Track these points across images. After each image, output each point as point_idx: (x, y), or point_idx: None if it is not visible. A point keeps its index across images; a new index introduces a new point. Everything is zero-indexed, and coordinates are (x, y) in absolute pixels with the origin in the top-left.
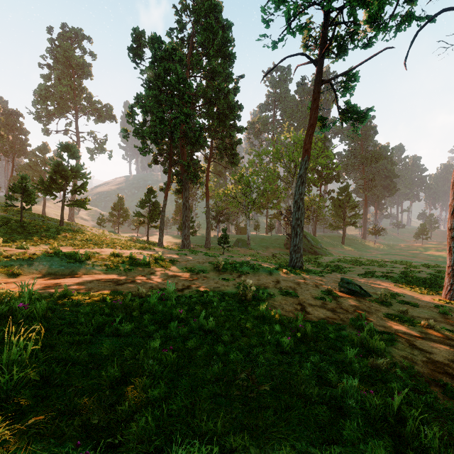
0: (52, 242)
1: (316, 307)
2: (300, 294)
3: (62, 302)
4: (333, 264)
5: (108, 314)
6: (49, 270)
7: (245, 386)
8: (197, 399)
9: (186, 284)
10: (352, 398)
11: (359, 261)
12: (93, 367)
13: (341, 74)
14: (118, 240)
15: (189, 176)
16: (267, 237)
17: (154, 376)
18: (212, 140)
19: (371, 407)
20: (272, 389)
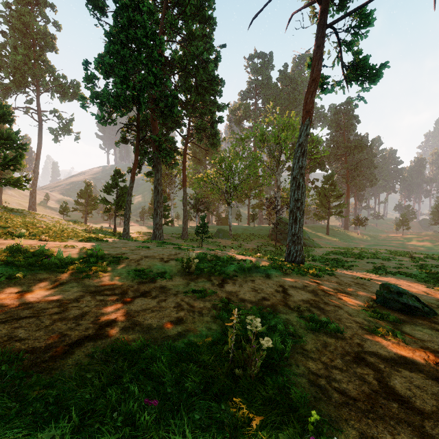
0: None
1: (401, 369)
2: (337, 321)
3: None
4: (330, 257)
5: None
6: None
7: None
8: None
9: (105, 316)
10: None
11: (356, 253)
12: None
13: (355, 10)
14: (61, 228)
15: (161, 154)
16: (250, 228)
17: None
18: (190, 118)
19: None
20: None
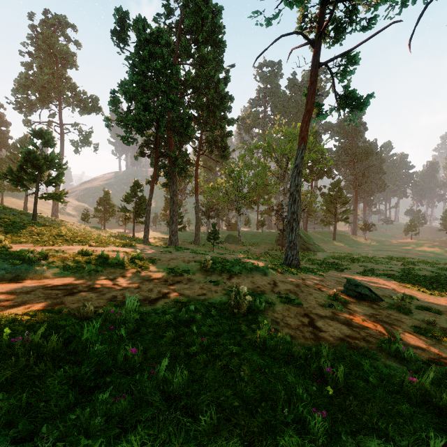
0: (10, 238)
1: (326, 319)
2: (303, 300)
3: None
4: (328, 261)
5: None
6: None
7: None
8: None
9: (163, 290)
10: None
11: (354, 258)
12: None
13: (341, 55)
14: (97, 236)
15: (176, 168)
16: (258, 233)
17: None
18: (201, 132)
19: None
20: None
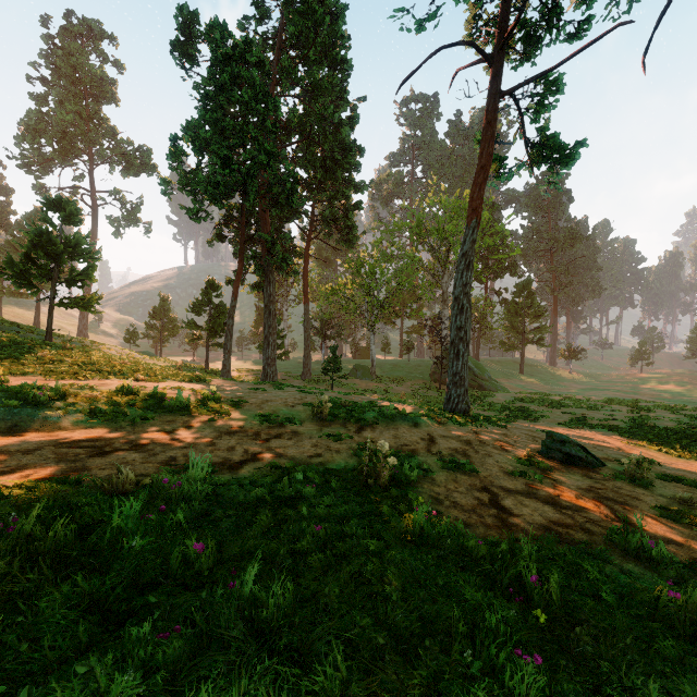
0: (6, 367)
1: (518, 496)
2: (479, 465)
3: None
4: (514, 405)
5: None
6: None
7: None
8: None
9: (252, 449)
10: None
11: (554, 400)
12: None
13: (535, 78)
14: (148, 365)
15: (274, 259)
16: (403, 363)
17: None
18: (314, 203)
19: None
20: None
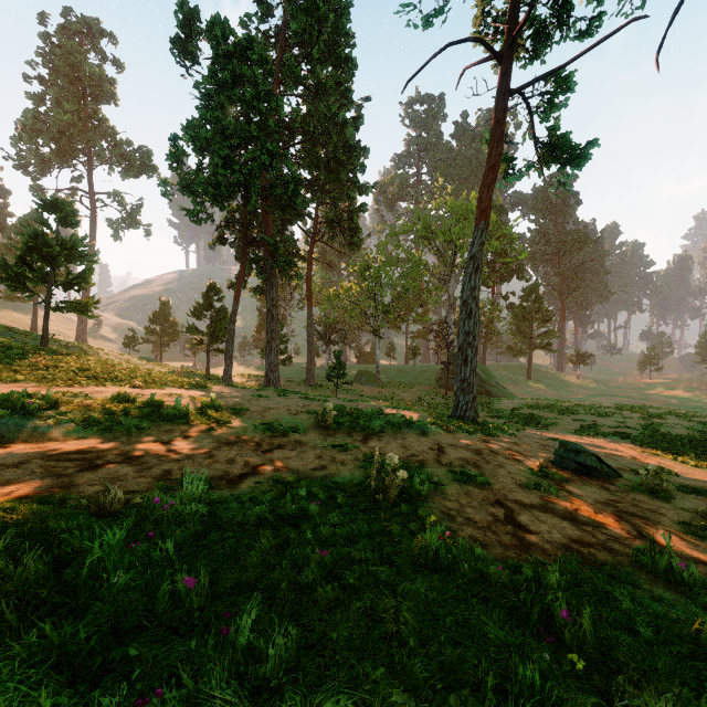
0: None
1: (534, 511)
2: (491, 476)
3: None
4: (523, 412)
5: None
6: None
7: None
8: None
9: (252, 461)
10: None
11: (563, 407)
12: None
13: (546, 75)
14: (147, 371)
15: (277, 262)
16: (408, 369)
17: None
18: (317, 205)
19: None
20: None
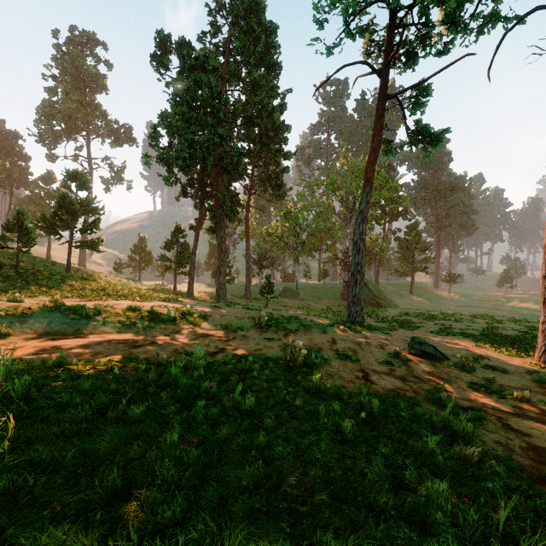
0: (55, 292)
1: (382, 375)
2: (362, 357)
3: (55, 374)
4: (400, 318)
5: (114, 391)
6: (47, 329)
7: (295, 497)
8: (228, 520)
9: (219, 345)
10: (439, 509)
11: (431, 315)
12: (85, 472)
13: (411, 87)
14: (138, 289)
15: (225, 211)
16: (320, 286)
17: (169, 484)
18: (253, 167)
19: (465, 522)
20: (331, 498)
